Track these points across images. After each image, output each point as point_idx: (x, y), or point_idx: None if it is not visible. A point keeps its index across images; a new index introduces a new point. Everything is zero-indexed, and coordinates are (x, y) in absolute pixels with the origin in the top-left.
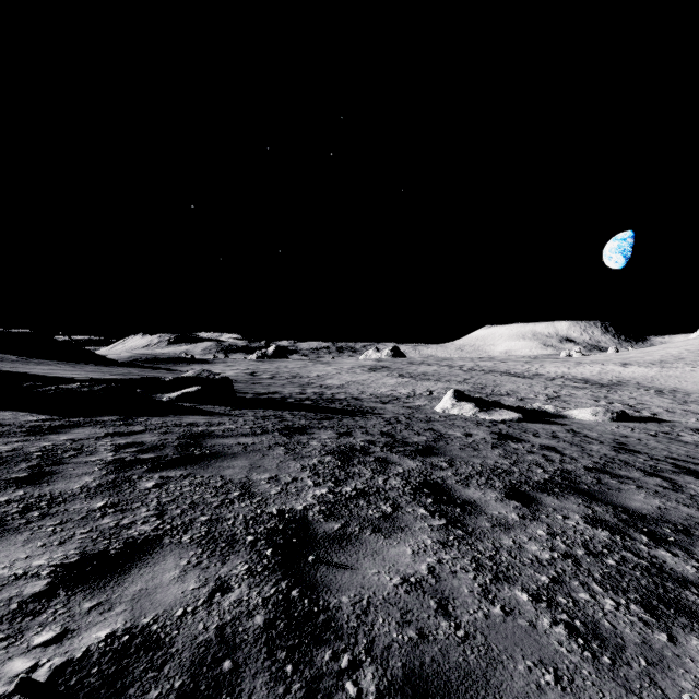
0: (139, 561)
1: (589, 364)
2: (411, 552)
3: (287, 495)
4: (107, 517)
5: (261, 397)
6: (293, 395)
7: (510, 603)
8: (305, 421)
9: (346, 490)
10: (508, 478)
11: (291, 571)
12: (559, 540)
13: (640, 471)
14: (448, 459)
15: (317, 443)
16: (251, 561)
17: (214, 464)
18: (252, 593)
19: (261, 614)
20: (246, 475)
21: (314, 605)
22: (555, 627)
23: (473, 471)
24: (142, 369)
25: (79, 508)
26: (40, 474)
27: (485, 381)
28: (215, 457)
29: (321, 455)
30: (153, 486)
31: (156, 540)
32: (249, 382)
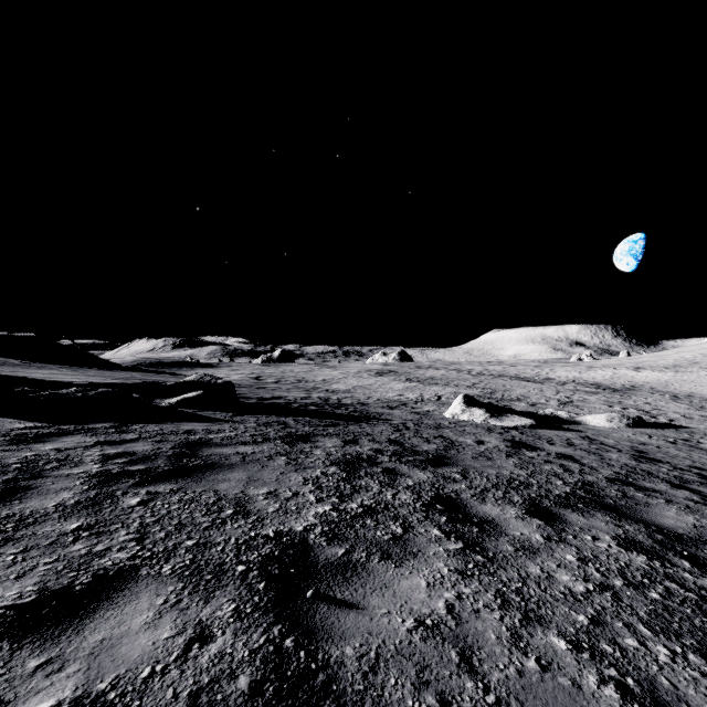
0: (107, 601)
1: (600, 368)
2: (425, 584)
3: (286, 513)
4: (79, 542)
5: (265, 402)
6: (298, 400)
7: (546, 653)
8: (309, 427)
9: (352, 507)
10: (527, 492)
11: (285, 612)
12: (592, 567)
13: (666, 482)
14: (461, 469)
15: (321, 453)
16: (240, 599)
17: (208, 477)
18: (238, 643)
19: (246, 673)
20: (242, 490)
21: (311, 660)
22: (604, 688)
23: (488, 483)
24: (145, 373)
25: (49, 531)
26: (14, 490)
27: (494, 386)
28: (211, 468)
29: (325, 466)
30: (138, 503)
31: (132, 571)
32: (253, 387)
